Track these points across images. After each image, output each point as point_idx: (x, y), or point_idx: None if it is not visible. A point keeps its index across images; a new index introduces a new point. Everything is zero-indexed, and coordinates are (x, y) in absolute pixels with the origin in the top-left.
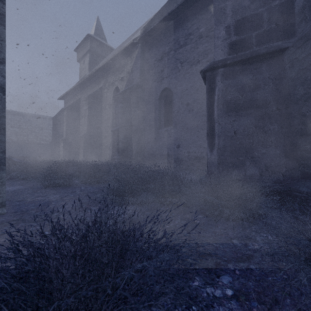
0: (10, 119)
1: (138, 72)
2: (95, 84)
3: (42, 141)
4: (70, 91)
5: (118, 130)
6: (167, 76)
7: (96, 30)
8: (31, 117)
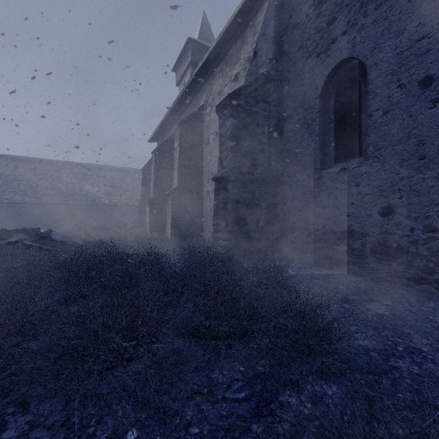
0: (104, 176)
1: (268, 48)
2: (194, 104)
3: (137, 203)
4: (161, 125)
5: (226, 176)
6: (348, 27)
7: (201, 31)
8: (126, 173)
